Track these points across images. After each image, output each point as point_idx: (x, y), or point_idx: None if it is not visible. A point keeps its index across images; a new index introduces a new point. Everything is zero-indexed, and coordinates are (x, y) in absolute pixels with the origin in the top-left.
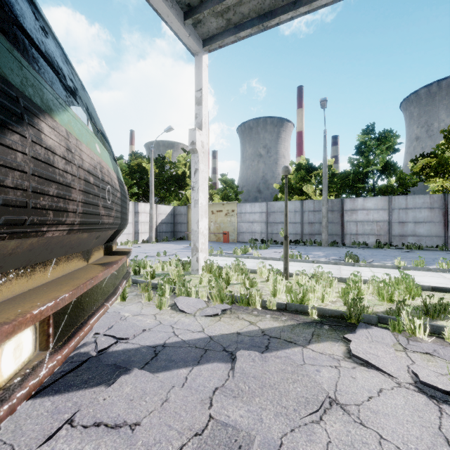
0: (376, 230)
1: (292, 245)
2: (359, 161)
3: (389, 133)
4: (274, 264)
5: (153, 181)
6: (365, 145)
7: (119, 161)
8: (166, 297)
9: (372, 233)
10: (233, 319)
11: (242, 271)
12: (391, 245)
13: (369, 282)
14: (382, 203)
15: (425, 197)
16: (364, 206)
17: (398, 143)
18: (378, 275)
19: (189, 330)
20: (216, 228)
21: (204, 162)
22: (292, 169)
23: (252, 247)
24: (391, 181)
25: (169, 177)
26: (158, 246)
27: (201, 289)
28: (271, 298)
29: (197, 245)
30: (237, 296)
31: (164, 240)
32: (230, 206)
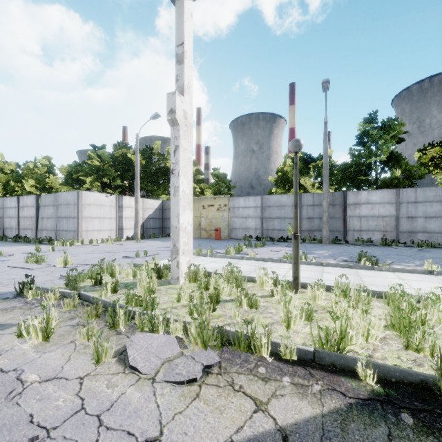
0: (382, 226)
1: (289, 243)
2: (360, 152)
3: (393, 122)
4: (275, 267)
5: (139, 173)
6: (368, 135)
7: (101, 150)
8: (110, 341)
9: (377, 229)
10: (224, 392)
11: (237, 280)
12: (400, 243)
13: (423, 302)
14: (389, 196)
15: (437, 190)
16: (369, 199)
17: (403, 132)
18: (414, 285)
19: (131, 433)
20: (207, 223)
21: (188, 138)
22: (287, 161)
23: (246, 245)
24: (396, 172)
25: (157, 169)
26: (142, 244)
27: (174, 318)
28: (283, 331)
29: (178, 245)
30: (230, 334)
31: (151, 236)
32: (223, 200)
